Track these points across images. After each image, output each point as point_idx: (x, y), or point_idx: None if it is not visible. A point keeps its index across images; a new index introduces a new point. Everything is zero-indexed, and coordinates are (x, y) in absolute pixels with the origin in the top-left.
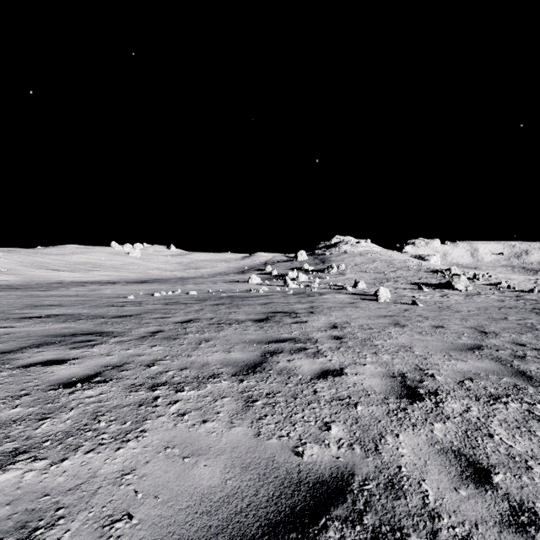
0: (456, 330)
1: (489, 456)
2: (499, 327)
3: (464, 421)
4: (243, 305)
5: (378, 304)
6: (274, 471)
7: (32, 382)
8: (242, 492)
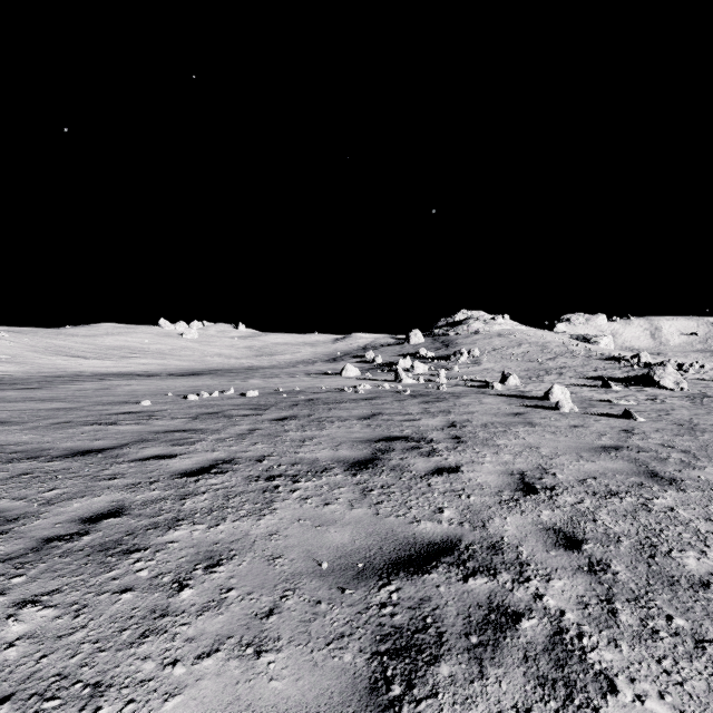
0: None
1: None
2: None
3: None
4: (329, 419)
5: (563, 416)
6: None
7: None
8: None
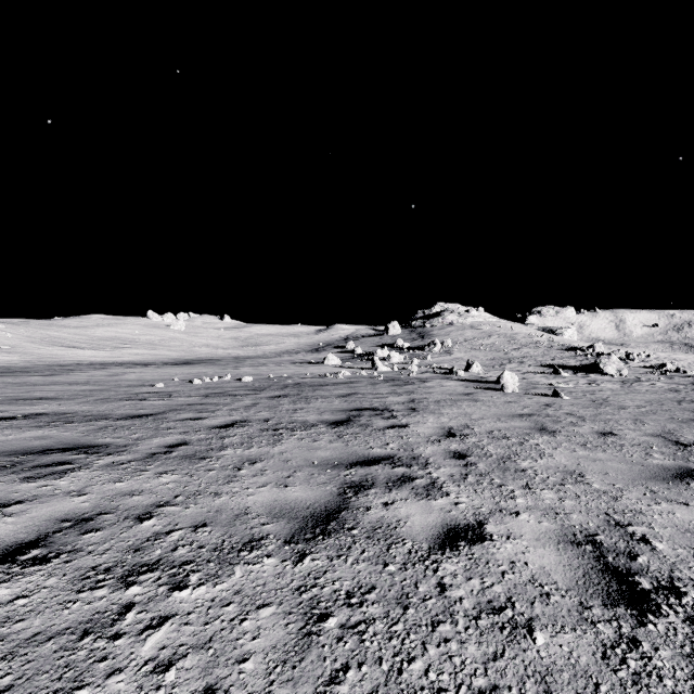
0: (635, 440)
1: None
2: None
3: None
4: (315, 397)
5: (505, 395)
6: None
7: None
8: None
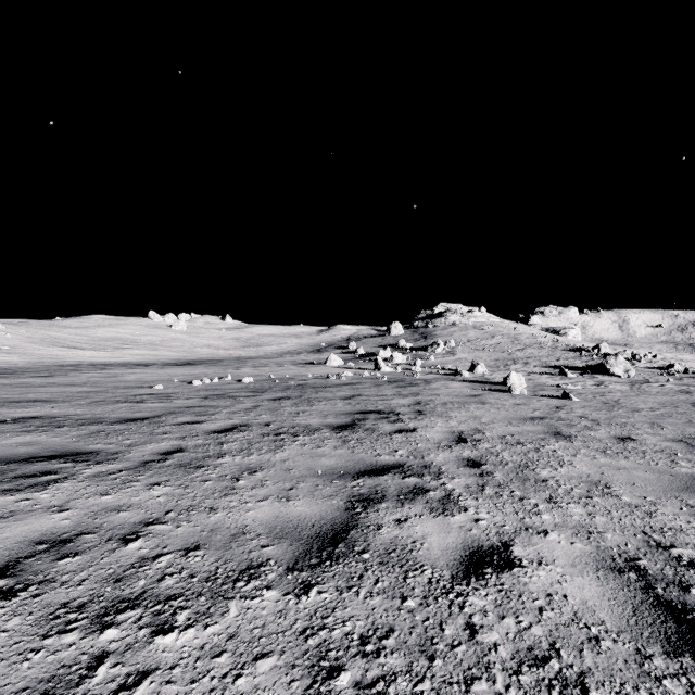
0: (657, 445)
1: None
2: None
3: None
4: (317, 399)
5: (513, 397)
6: None
7: None
8: None
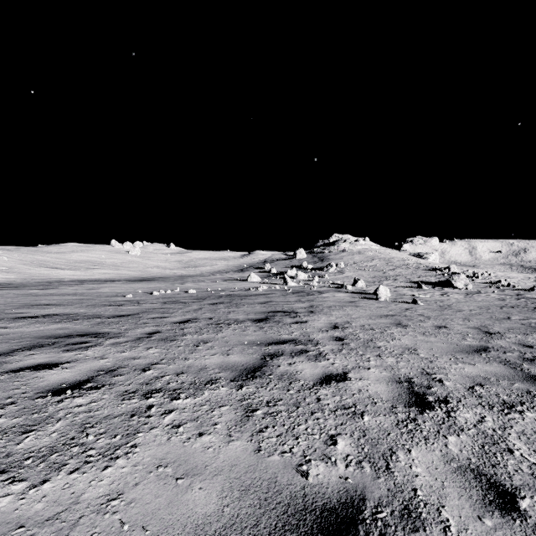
0: (459, 330)
1: (512, 476)
2: (504, 327)
3: (479, 433)
4: (242, 304)
5: (378, 303)
6: (277, 495)
7: (20, 389)
8: (241, 522)
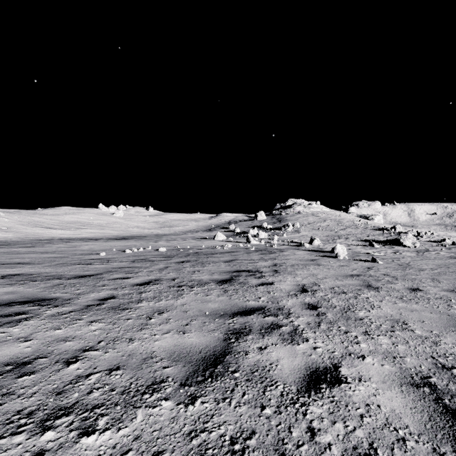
0: (437, 294)
1: None
2: None
3: None
4: (208, 262)
5: (338, 261)
6: None
7: None
8: None
